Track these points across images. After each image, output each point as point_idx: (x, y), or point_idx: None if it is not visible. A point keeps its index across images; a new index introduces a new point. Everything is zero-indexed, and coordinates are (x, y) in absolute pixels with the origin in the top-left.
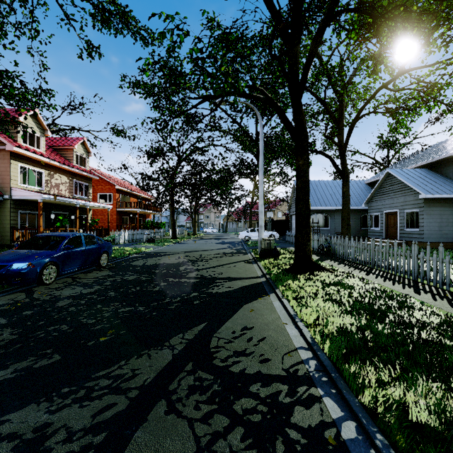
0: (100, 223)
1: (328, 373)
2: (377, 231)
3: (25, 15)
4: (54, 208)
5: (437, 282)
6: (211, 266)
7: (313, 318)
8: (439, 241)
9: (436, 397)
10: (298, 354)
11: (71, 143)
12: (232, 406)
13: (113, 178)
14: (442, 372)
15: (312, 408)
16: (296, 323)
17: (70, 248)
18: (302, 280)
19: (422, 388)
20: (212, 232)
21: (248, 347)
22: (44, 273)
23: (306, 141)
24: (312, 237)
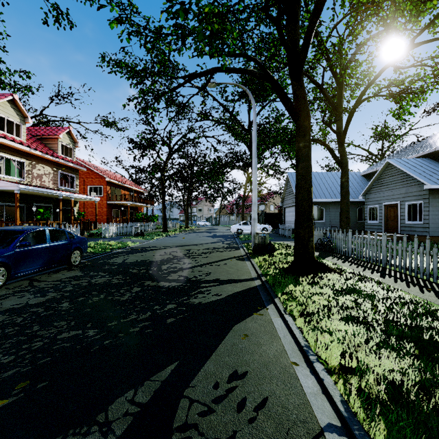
0: (90, 216)
1: None
2: (375, 224)
3: None
4: (37, 200)
5: None
6: (198, 264)
7: (336, 355)
8: None
9: None
10: None
11: (56, 132)
12: None
13: (104, 171)
14: None
15: None
16: (312, 365)
17: (26, 245)
18: (306, 285)
19: None
20: (205, 225)
21: (239, 428)
22: None
23: (307, 119)
24: None
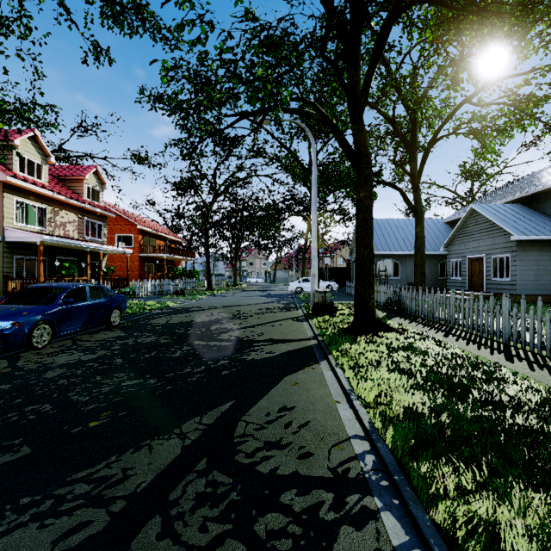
0: (118, 271)
1: (390, 474)
2: (459, 281)
3: (13, 7)
4: (60, 253)
5: (534, 346)
6: (250, 325)
7: (373, 394)
8: (536, 294)
9: (540, 518)
10: (351, 446)
11: (81, 172)
12: (253, 526)
13: (135, 216)
14: (545, 475)
15: (365, 528)
16: (352, 402)
17: (69, 303)
18: (363, 343)
19: (519, 503)
20: (257, 282)
21: (285, 436)
22: (35, 334)
23: (368, 167)
24: (378, 288)
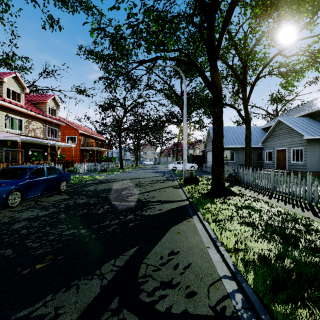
0: (67, 157)
1: (257, 313)
2: (270, 163)
3: None
4: (32, 146)
5: None
6: (146, 191)
7: (232, 242)
8: (318, 171)
9: None
10: (223, 286)
11: (45, 98)
12: None
13: (77, 125)
14: None
15: None
16: (218, 247)
17: (33, 178)
18: (218, 204)
19: None
20: (149, 164)
21: (175, 277)
22: (10, 198)
23: (220, 93)
24: None
